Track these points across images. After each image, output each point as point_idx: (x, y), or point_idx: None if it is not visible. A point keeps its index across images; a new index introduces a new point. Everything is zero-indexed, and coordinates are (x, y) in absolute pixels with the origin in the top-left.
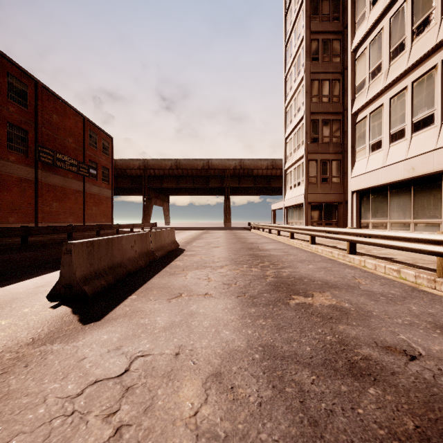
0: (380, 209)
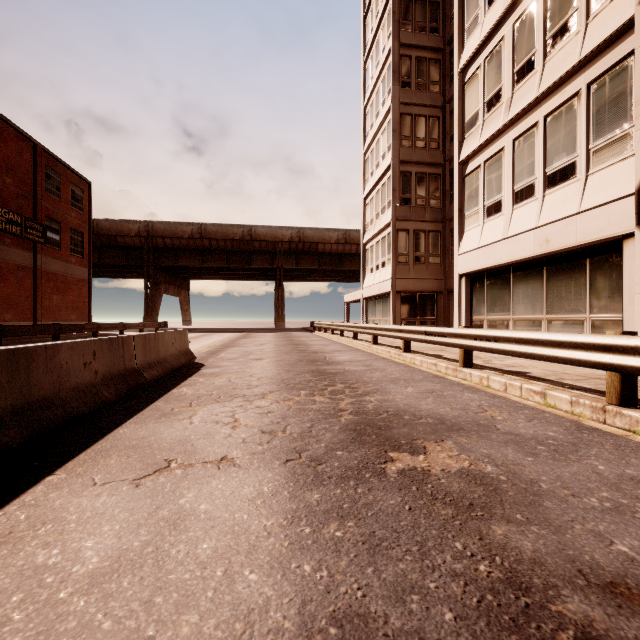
0: (499, 300)
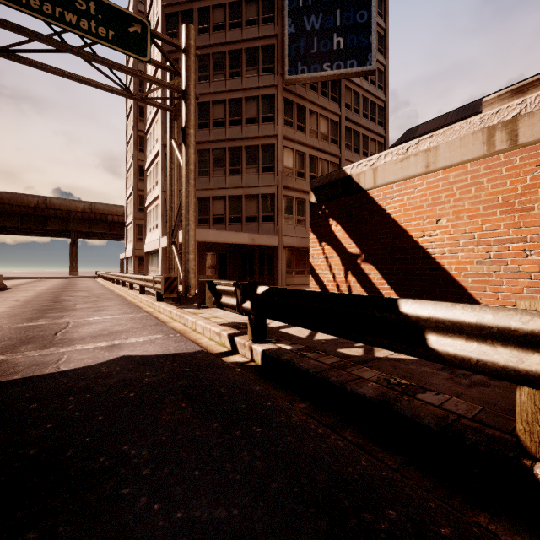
0: (152, 263)
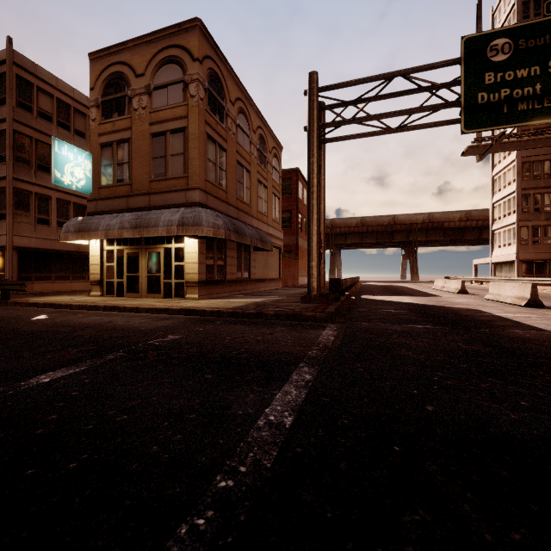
0: None
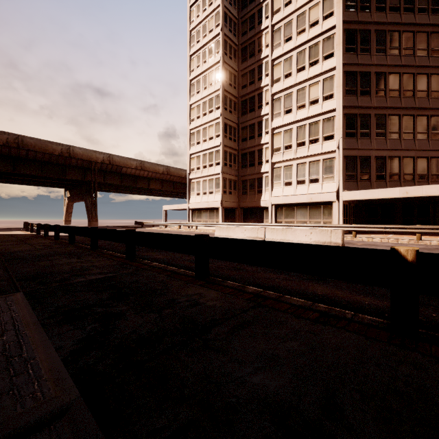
0: (290, 214)
